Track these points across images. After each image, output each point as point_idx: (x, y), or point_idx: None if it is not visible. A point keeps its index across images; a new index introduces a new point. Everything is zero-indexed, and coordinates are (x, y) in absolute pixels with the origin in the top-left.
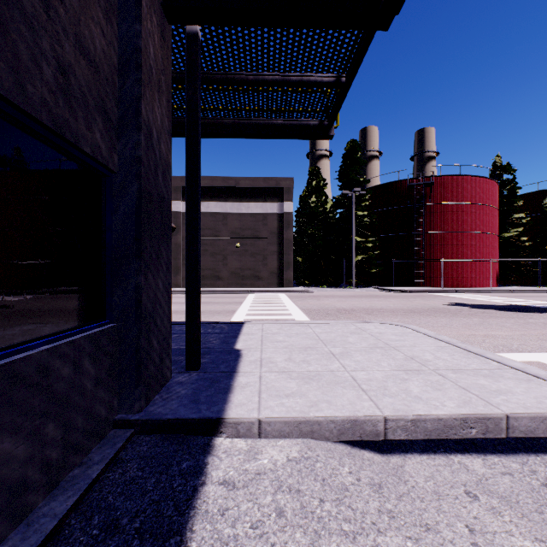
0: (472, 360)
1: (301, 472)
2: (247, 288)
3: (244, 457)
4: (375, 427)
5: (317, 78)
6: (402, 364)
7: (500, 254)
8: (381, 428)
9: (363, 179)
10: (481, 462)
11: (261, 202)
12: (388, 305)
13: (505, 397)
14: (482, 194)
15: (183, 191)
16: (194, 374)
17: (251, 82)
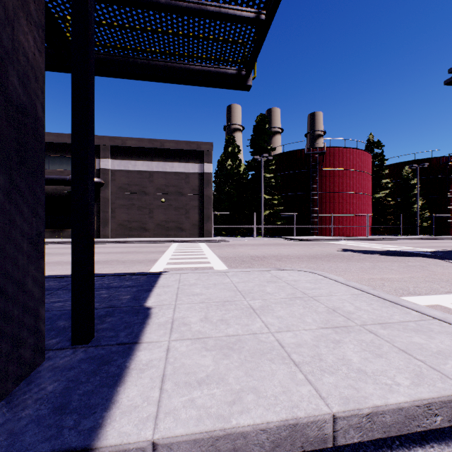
0: (391, 309)
1: None
2: (171, 238)
3: None
4: (321, 431)
5: (236, 11)
6: (327, 319)
7: (373, 210)
8: (329, 431)
9: (270, 147)
10: None
11: (184, 162)
12: (293, 252)
13: None
14: (361, 163)
15: (111, 149)
16: (80, 351)
17: (163, 6)
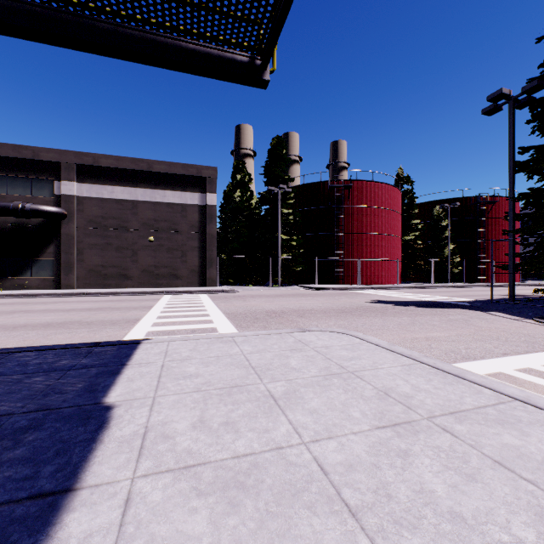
0: (458, 387)
1: None
2: (162, 288)
3: None
4: None
5: None
6: (380, 410)
7: (402, 254)
8: None
9: (288, 176)
10: None
11: (180, 191)
12: (318, 305)
13: None
14: (390, 200)
15: (78, 169)
16: None
17: None
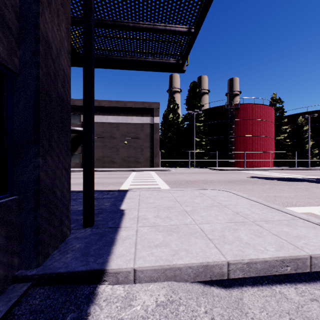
0: (274, 213)
1: (167, 318)
2: (131, 168)
3: (121, 305)
4: (221, 270)
5: (176, 28)
6: (232, 218)
7: (275, 148)
8: (225, 270)
9: (200, 104)
10: (294, 291)
11: (140, 116)
12: (215, 178)
13: (304, 241)
14: (266, 115)
15: None
16: (88, 230)
17: (131, 28)
